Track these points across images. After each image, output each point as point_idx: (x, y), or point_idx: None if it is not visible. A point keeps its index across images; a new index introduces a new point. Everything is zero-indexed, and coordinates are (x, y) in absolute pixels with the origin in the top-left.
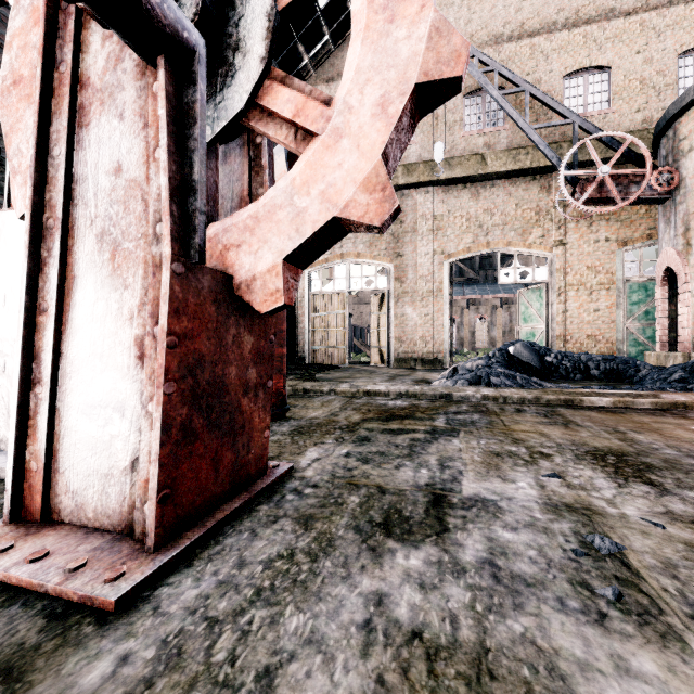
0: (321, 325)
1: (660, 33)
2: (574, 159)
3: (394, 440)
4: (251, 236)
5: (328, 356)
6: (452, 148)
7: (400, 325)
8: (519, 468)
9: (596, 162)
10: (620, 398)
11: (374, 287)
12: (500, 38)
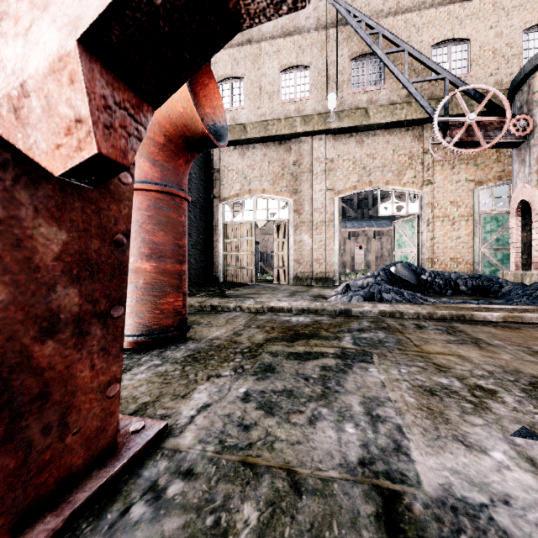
0: (232, 250)
1: (509, 12)
2: (445, 109)
3: (302, 370)
4: (17, 0)
5: (238, 275)
6: (341, 103)
7: (298, 250)
8: (474, 419)
9: (465, 110)
10: (509, 313)
11: (277, 218)
12: (380, 14)
